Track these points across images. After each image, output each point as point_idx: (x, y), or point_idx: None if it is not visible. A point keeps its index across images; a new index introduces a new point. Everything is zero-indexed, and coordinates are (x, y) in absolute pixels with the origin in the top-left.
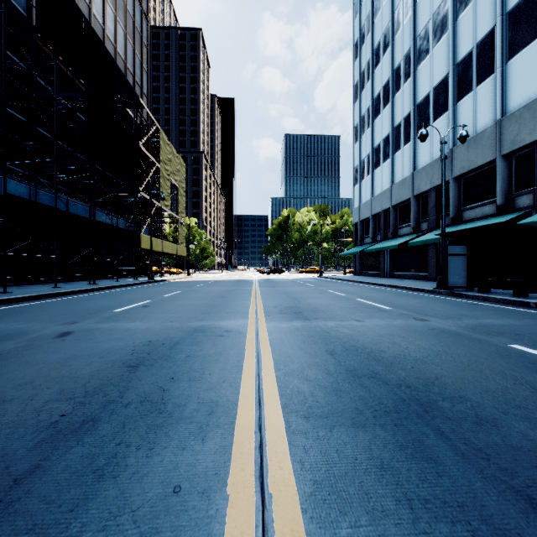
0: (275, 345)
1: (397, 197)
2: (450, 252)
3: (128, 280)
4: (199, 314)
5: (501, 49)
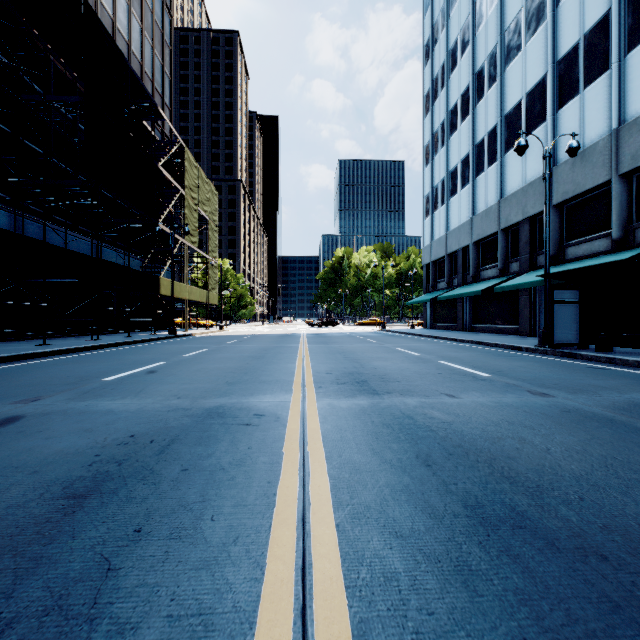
0: (332, 444)
1: (479, 231)
2: (558, 299)
3: (144, 335)
4: (222, 384)
5: (618, 39)
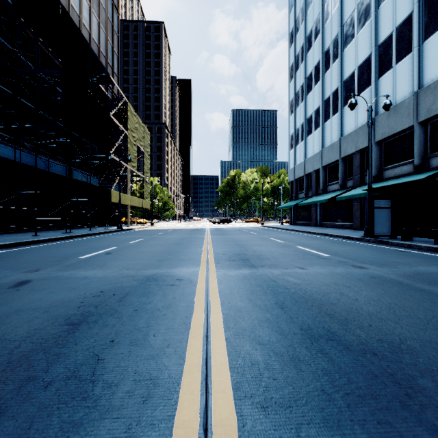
0: (225, 296)
1: (326, 159)
2: (376, 205)
3: (100, 229)
4: (155, 261)
5: (418, 31)
